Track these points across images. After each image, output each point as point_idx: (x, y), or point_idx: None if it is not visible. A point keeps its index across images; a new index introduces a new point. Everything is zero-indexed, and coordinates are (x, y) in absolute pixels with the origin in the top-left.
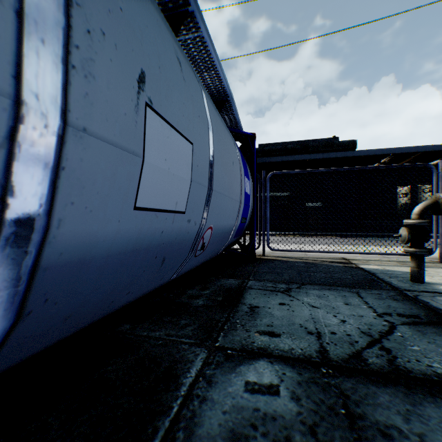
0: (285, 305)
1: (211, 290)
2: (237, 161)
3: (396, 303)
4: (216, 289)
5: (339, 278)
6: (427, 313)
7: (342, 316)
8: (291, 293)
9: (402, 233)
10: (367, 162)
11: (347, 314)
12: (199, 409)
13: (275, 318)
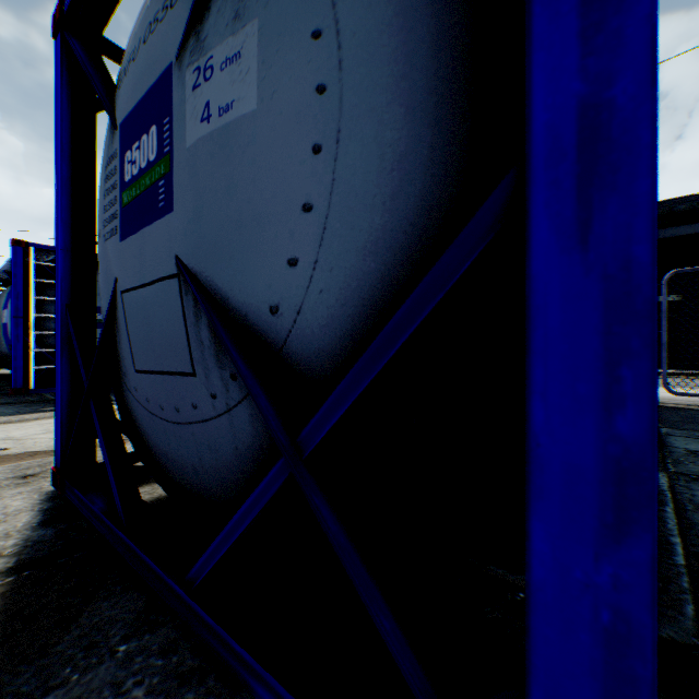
0: None
1: None
2: None
3: None
4: None
5: None
6: None
7: None
8: None
9: None
10: None
11: None
12: (693, 498)
13: None
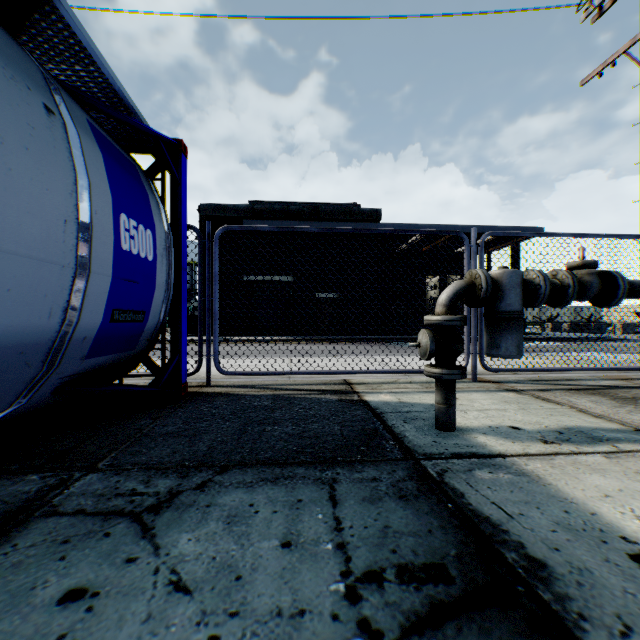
0: (78, 603)
1: None
2: (47, 154)
3: (404, 511)
4: None
5: (316, 436)
6: (463, 546)
7: (240, 634)
8: (158, 519)
9: (423, 341)
10: (393, 241)
11: (260, 613)
12: None
13: None
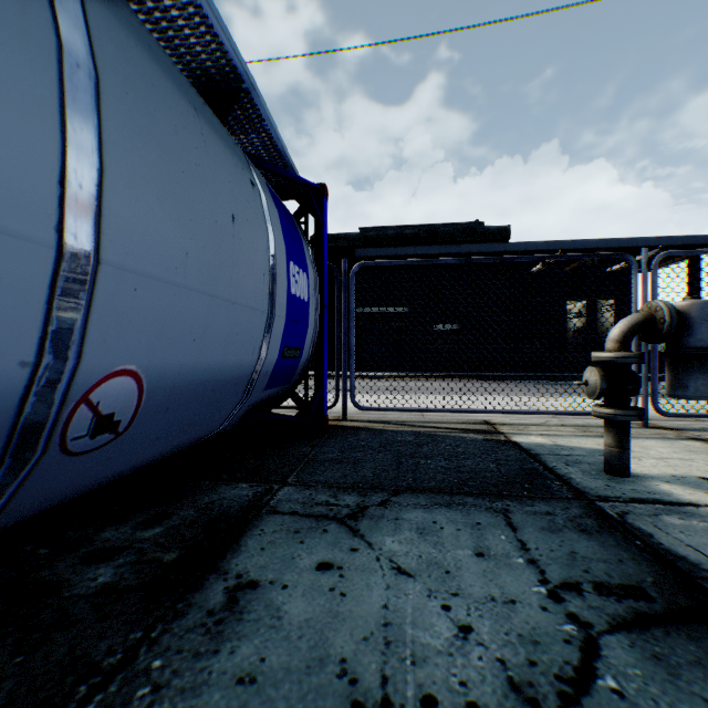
0: (331, 571)
1: (171, 524)
2: (255, 221)
3: (588, 542)
4: (187, 518)
5: (473, 471)
6: (659, 576)
7: (466, 607)
8: (360, 524)
9: (590, 379)
10: (525, 262)
11: (477, 596)
12: None
13: (282, 632)
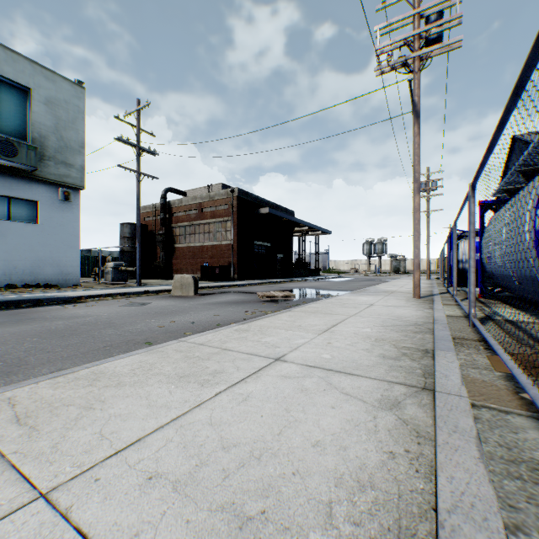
0: None
1: None
2: None
3: None
4: None
5: None
6: None
7: None
8: None
9: None
10: None
11: None
12: None
13: None
